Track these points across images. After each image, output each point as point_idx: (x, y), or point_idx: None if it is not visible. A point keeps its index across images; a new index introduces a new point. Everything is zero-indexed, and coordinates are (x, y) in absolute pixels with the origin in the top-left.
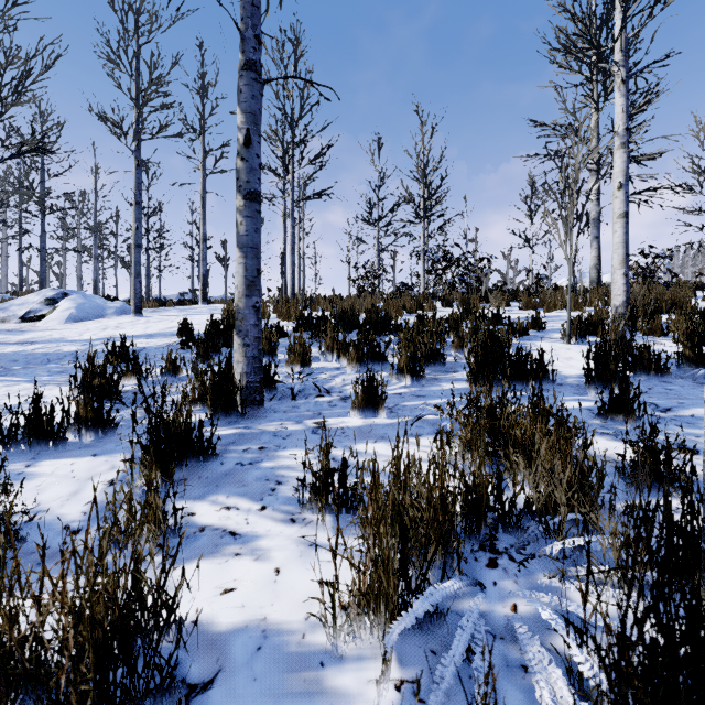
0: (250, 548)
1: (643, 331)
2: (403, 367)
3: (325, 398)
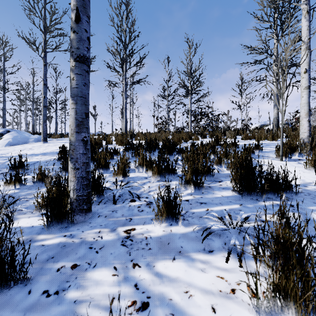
0: None
1: None
2: (188, 179)
3: (136, 202)
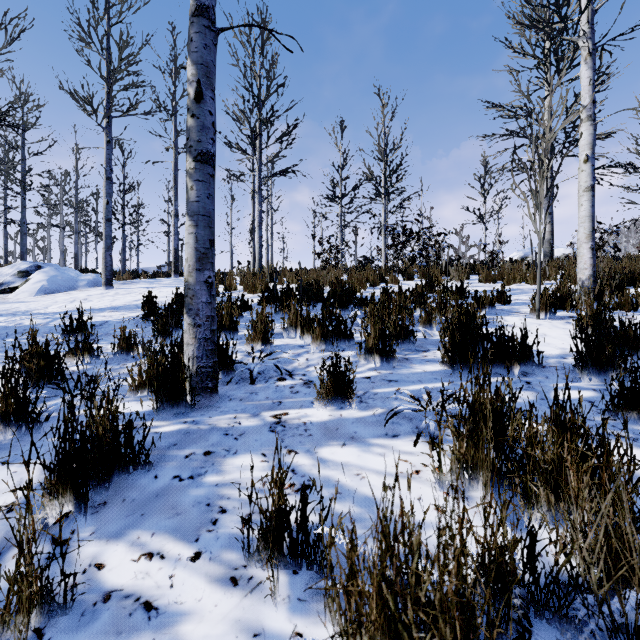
0: (167, 639)
1: (612, 305)
2: (372, 347)
3: (287, 382)
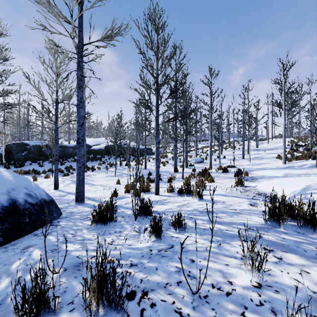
0: None
1: None
2: None
3: None
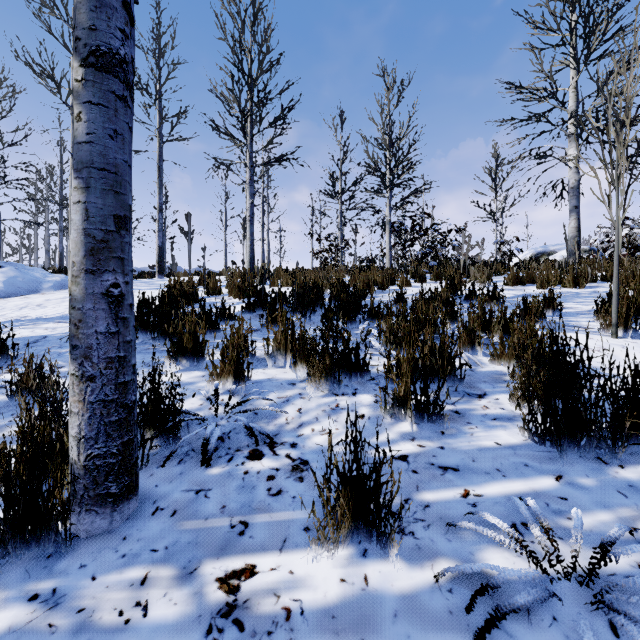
0: None
1: None
2: (403, 395)
3: (264, 462)
